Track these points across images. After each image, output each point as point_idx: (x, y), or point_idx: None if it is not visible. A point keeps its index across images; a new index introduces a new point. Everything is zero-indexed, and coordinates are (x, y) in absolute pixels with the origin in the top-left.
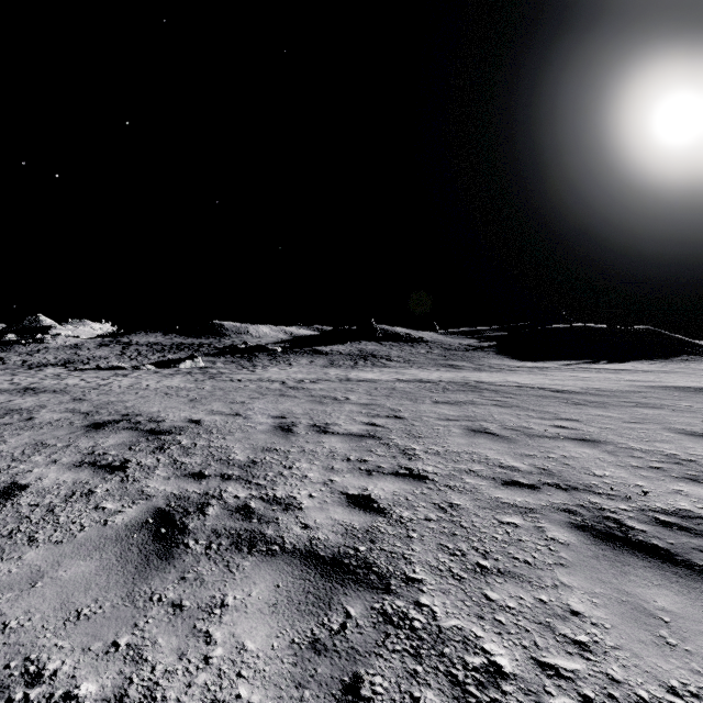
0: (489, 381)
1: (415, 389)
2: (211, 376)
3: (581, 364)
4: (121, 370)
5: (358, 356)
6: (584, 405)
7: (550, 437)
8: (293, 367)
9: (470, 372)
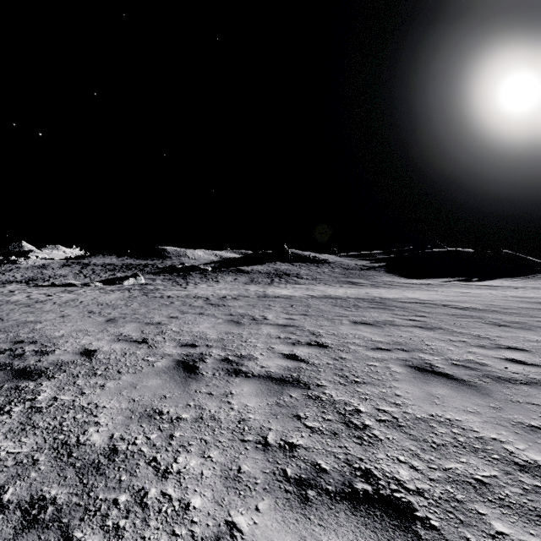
0: (391, 297)
1: (328, 306)
2: (146, 292)
3: (458, 281)
4: (72, 287)
5: (274, 274)
6: (508, 327)
7: (525, 383)
8: (220, 284)
9: (370, 289)
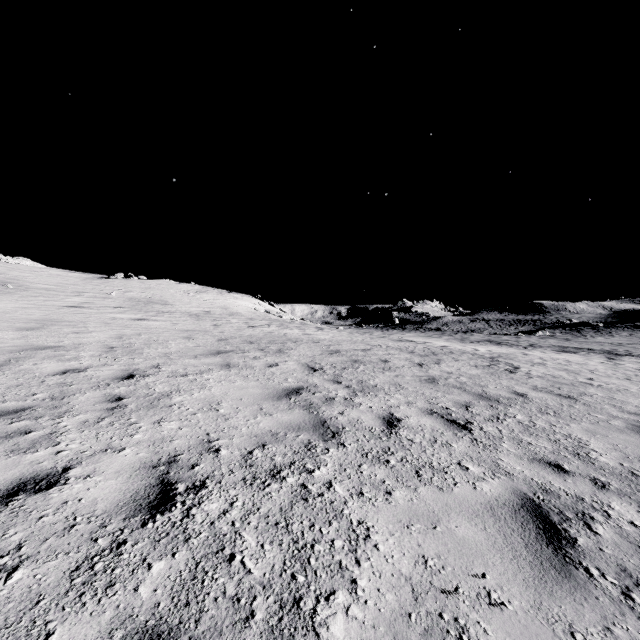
0: None
1: None
2: (565, 339)
3: None
4: (509, 335)
5: None
6: None
7: None
8: (615, 337)
9: None
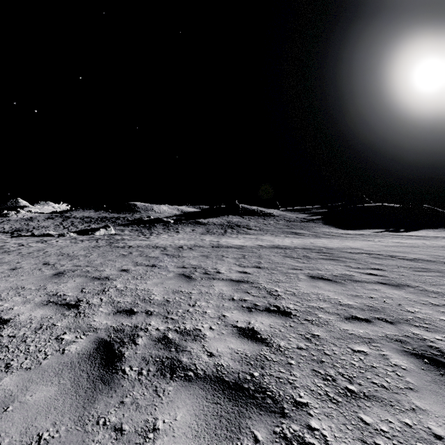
0: (336, 248)
1: (279, 257)
2: (111, 242)
3: (387, 231)
4: (49, 237)
5: (227, 226)
6: None
7: None
8: (179, 234)
9: (313, 239)
